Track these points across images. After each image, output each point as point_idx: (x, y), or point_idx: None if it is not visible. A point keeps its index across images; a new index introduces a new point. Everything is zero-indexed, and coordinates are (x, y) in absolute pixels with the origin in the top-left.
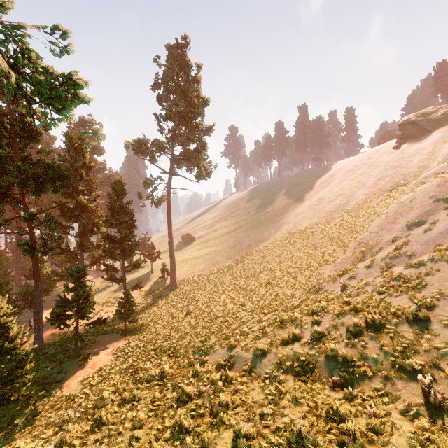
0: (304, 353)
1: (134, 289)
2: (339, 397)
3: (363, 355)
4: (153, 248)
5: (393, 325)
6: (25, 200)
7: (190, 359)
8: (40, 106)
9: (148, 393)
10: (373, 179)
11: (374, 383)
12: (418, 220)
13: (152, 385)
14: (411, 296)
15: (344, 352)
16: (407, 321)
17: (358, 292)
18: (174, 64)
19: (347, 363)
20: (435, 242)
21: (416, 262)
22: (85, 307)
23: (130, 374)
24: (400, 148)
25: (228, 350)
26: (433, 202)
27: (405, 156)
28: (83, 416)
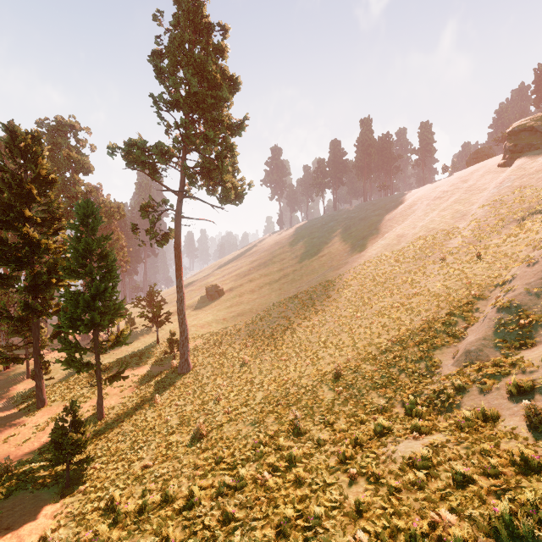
0: None
1: (112, 380)
2: None
3: None
4: (160, 307)
5: None
6: None
7: None
8: None
9: None
10: (482, 206)
11: None
12: None
13: None
14: None
15: None
16: None
17: None
18: (185, 22)
19: None
20: None
21: None
22: None
23: None
24: (515, 164)
25: None
26: None
27: (529, 172)
28: None
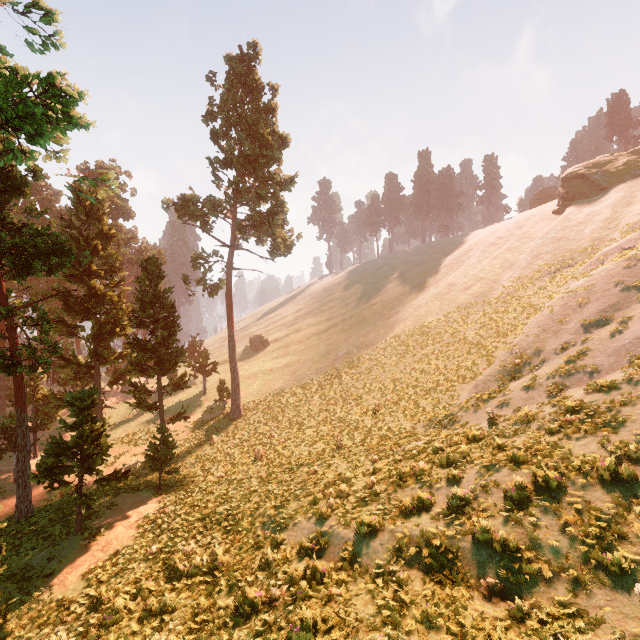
0: (438, 533)
1: (175, 420)
2: (500, 614)
3: (535, 541)
4: (207, 357)
5: (578, 488)
6: (2, 286)
7: (257, 536)
8: (7, 132)
9: (188, 598)
10: (526, 257)
11: (557, 592)
12: (600, 318)
13: (196, 583)
14: (604, 439)
15: (504, 534)
16: (601, 482)
17: (516, 429)
18: (237, 84)
19: (509, 553)
20: (629, 352)
21: (605, 383)
22: (94, 454)
23: (162, 561)
24: (564, 213)
25: (317, 522)
26: (621, 291)
27: (572, 224)
28: (80, 639)
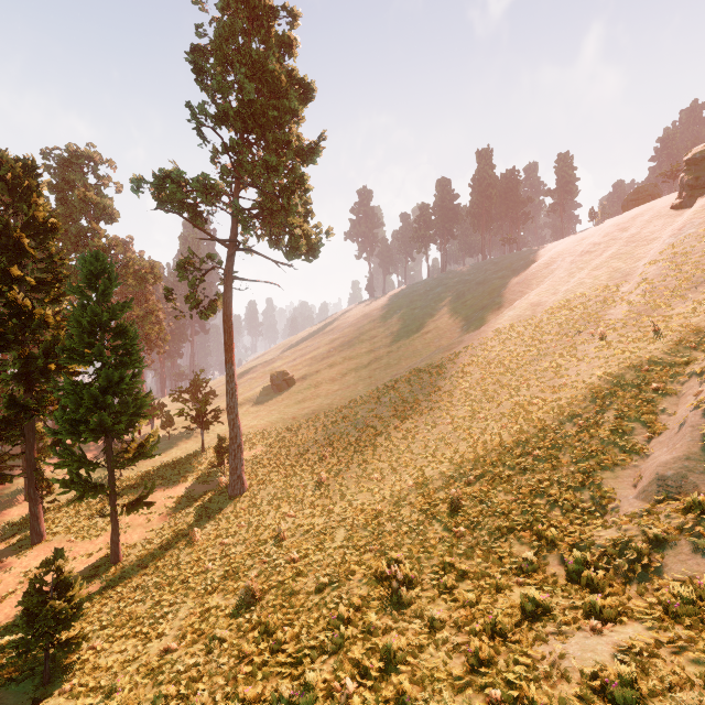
0: None
1: (132, 509)
2: None
3: None
4: (206, 401)
5: None
6: None
7: None
8: None
9: None
10: (655, 261)
11: None
12: None
13: None
14: None
15: None
16: None
17: None
18: (237, 5)
19: None
20: None
21: None
22: None
23: None
24: (698, 203)
25: None
26: None
27: None
28: None
